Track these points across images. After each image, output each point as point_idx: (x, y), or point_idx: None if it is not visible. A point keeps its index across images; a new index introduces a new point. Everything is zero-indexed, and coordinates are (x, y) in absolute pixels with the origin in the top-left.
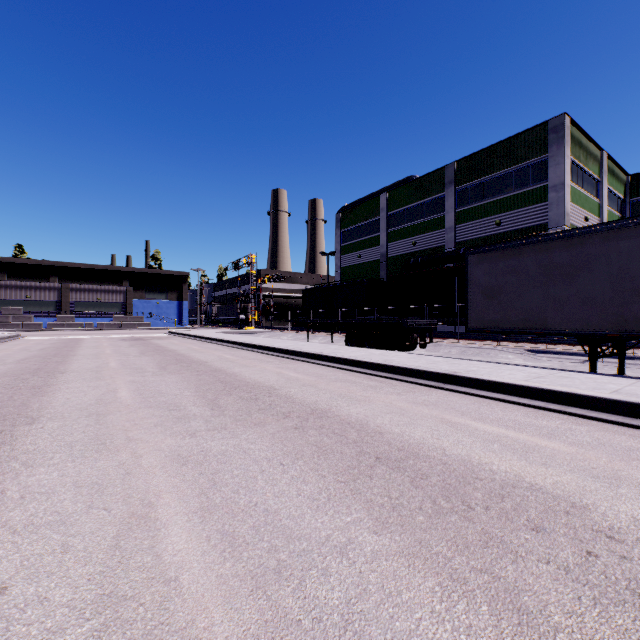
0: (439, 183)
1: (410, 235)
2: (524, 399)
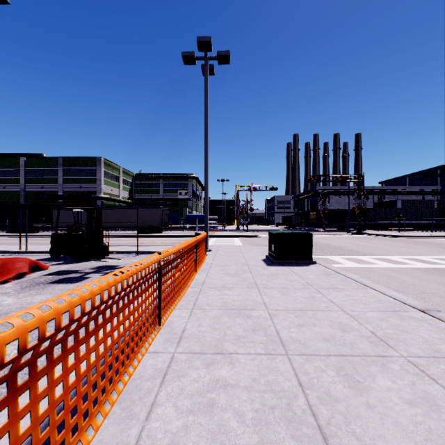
0: (56, 163)
1: (40, 183)
2: None
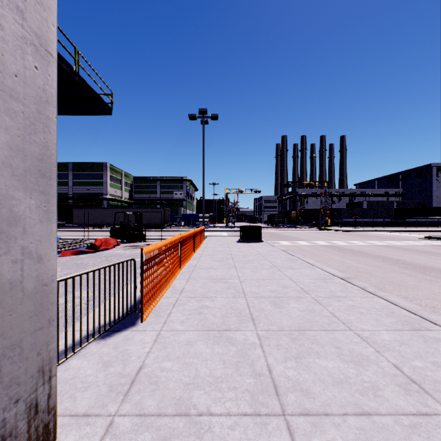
0: (66, 168)
1: None
2: (77, 232)
